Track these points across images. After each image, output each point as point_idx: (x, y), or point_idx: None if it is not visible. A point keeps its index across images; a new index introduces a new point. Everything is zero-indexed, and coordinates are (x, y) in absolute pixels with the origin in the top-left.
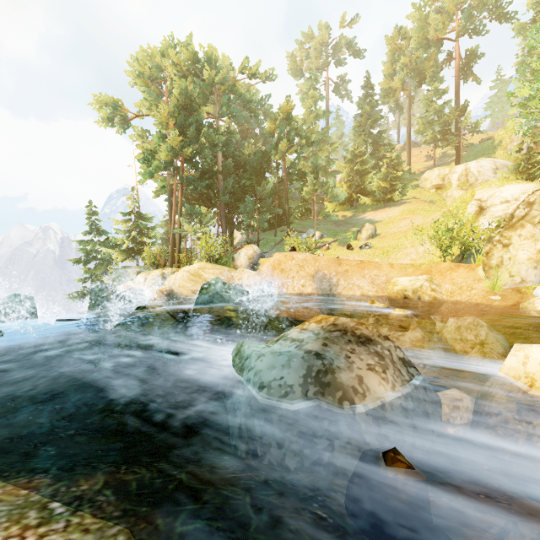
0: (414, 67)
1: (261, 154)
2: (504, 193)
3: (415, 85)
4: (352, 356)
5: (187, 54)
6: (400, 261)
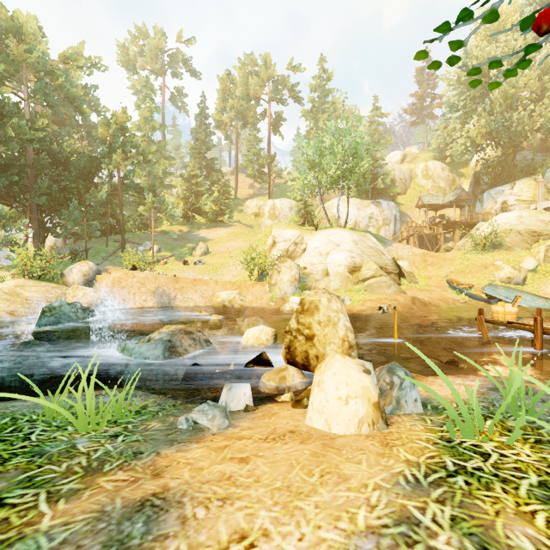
0: (240, 112)
1: (90, 158)
2: (285, 235)
3: (241, 126)
4: (184, 340)
5: None
6: (225, 277)
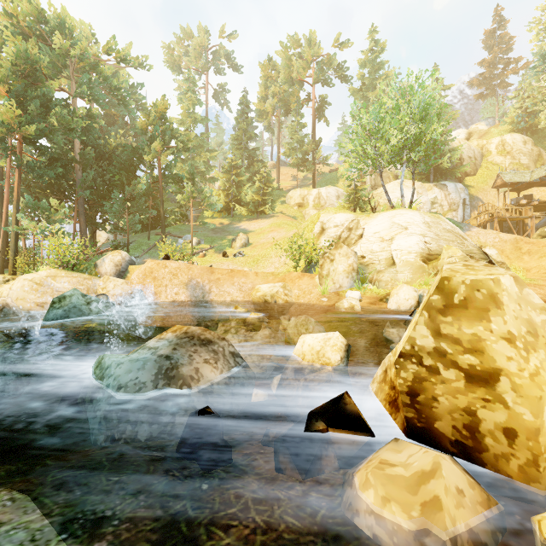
0: (282, 98)
1: (131, 150)
2: (336, 219)
3: (283, 113)
4: (194, 355)
5: (28, 8)
6: (267, 269)
